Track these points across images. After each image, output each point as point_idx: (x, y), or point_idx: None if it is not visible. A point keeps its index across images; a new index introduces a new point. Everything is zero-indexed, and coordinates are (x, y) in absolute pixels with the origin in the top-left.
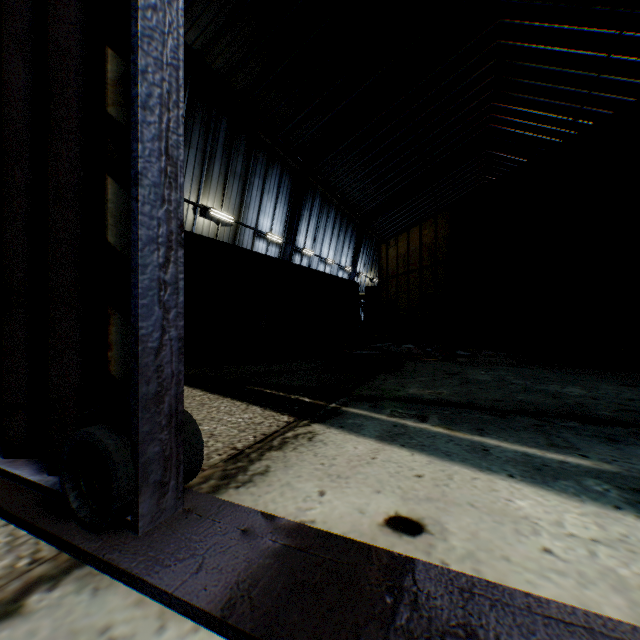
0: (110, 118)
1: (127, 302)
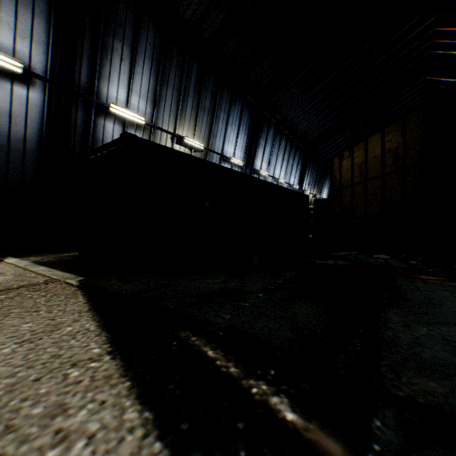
0: None
1: None
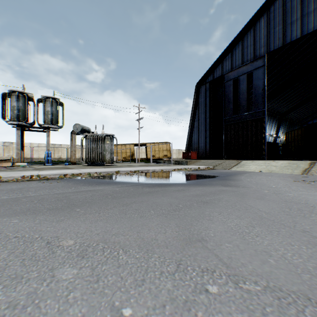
0: (262, 142)
1: (263, 150)
